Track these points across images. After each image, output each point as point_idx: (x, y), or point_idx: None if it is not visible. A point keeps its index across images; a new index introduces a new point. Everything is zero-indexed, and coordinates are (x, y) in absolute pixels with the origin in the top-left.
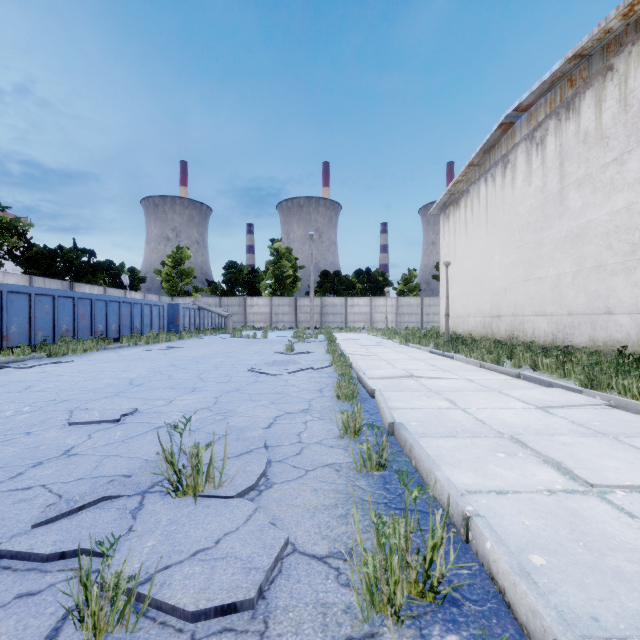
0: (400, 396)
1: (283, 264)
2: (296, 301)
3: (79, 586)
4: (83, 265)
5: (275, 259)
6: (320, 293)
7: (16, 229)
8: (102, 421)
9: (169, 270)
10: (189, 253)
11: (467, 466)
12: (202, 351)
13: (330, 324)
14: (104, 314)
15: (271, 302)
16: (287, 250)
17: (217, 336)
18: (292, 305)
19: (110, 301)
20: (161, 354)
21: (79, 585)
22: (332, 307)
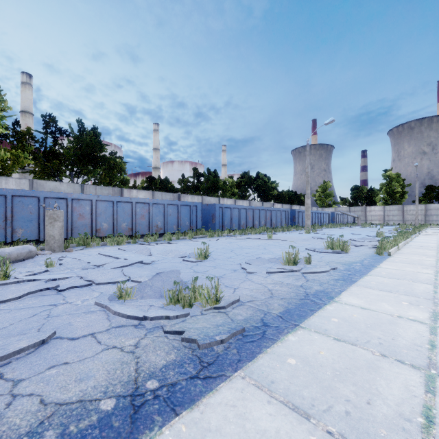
0: (425, 236)
1: (393, 184)
2: (403, 207)
3: (376, 235)
4: (292, 197)
5: (387, 182)
6: (425, 201)
7: (275, 188)
8: (357, 234)
9: (319, 194)
10: (330, 184)
11: (422, 238)
12: (357, 230)
13: (433, 222)
14: (314, 217)
15: (384, 208)
16: (396, 175)
17: (355, 226)
18: (400, 210)
19: (315, 212)
20: (344, 230)
21: (376, 235)
22: (435, 210)
